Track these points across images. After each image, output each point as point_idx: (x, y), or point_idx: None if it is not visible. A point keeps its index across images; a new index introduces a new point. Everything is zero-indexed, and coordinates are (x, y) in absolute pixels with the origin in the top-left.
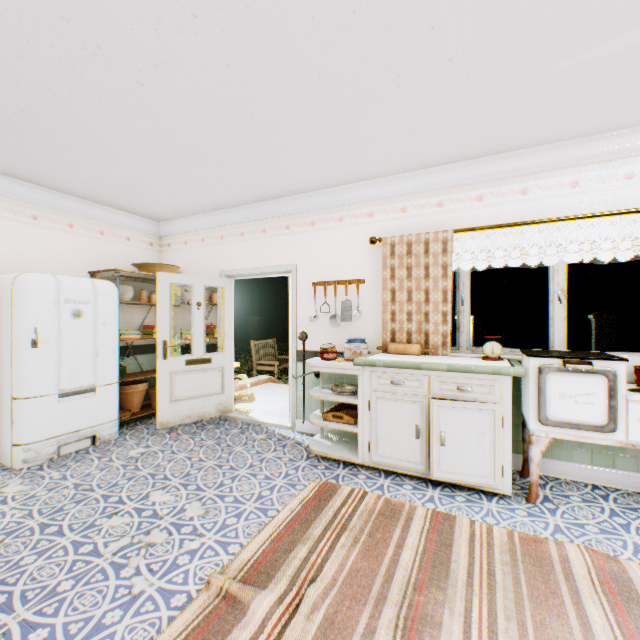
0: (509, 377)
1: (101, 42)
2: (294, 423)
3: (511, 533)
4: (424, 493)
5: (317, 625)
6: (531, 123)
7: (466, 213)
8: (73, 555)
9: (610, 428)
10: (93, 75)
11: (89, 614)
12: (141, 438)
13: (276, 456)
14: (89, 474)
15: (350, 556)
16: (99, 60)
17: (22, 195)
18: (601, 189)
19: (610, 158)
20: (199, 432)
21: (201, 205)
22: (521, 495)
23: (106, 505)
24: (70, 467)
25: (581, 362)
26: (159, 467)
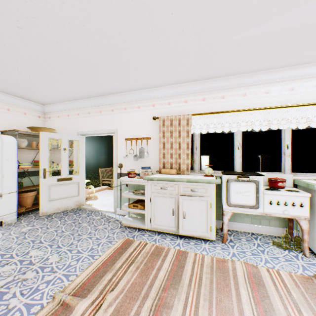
0: (214, 184)
1: None
2: (116, 210)
3: (212, 258)
4: (175, 242)
5: (109, 314)
6: (224, 65)
7: (198, 106)
8: None
9: (256, 206)
10: None
11: None
12: (30, 221)
13: (104, 227)
14: None
15: (133, 276)
16: None
17: None
18: (255, 97)
19: (259, 83)
20: (64, 217)
21: (66, 97)
22: (220, 240)
23: (2, 259)
24: None
25: (245, 177)
26: (38, 236)
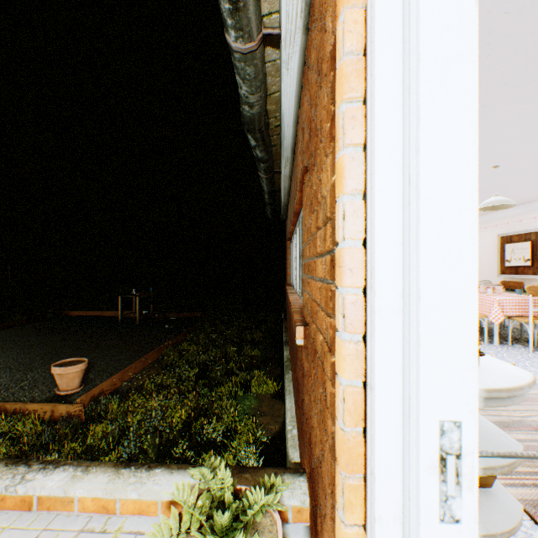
0: None
1: None
2: None
3: None
4: None
5: None
6: None
7: None
8: None
9: None
10: None
11: None
12: None
13: None
14: None
15: None
16: None
17: None
18: None
19: None
20: None
21: None
22: None
23: None
24: None
25: None
26: None
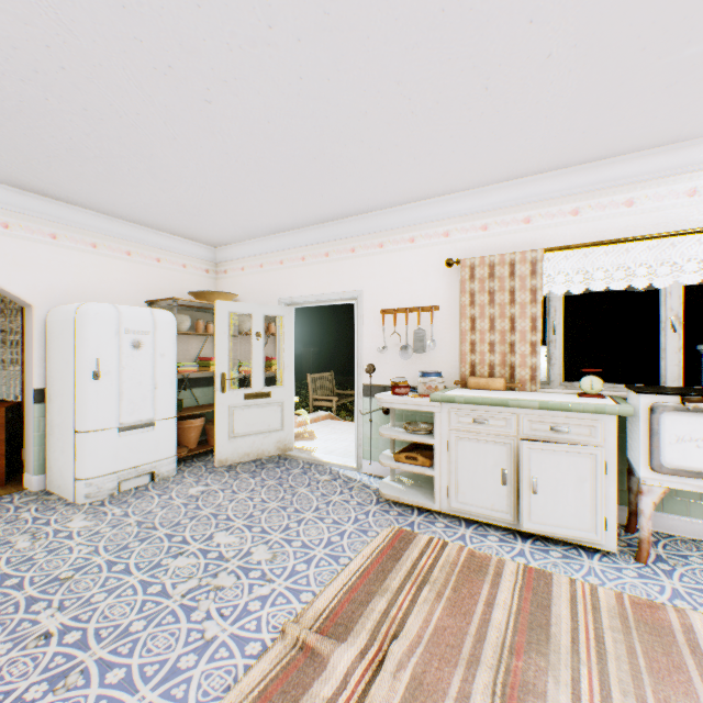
0: (614, 417)
1: (172, 61)
2: (360, 464)
3: (620, 596)
4: (512, 546)
5: (405, 685)
6: (641, 123)
7: (559, 229)
8: (142, 595)
9: None
10: (161, 96)
11: (163, 657)
12: (199, 476)
13: (343, 499)
14: (150, 512)
15: (434, 612)
16: (168, 80)
17: (82, 223)
18: None
19: None
20: (259, 471)
21: (260, 228)
22: (628, 553)
23: (170, 545)
24: (131, 504)
25: None
26: (221, 507)
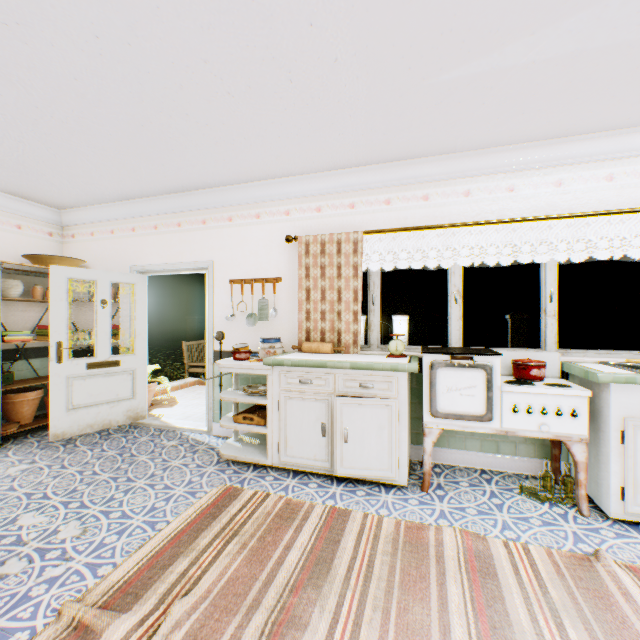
0: (405, 373)
1: None
2: (211, 427)
3: (399, 523)
4: (328, 490)
5: None
6: (426, 133)
7: (376, 215)
8: None
9: (488, 417)
10: None
11: None
12: (27, 453)
13: (183, 463)
14: None
15: (233, 564)
16: None
17: None
18: (489, 199)
19: (495, 171)
20: (101, 442)
21: (106, 193)
22: (418, 485)
23: None
24: None
25: (465, 357)
26: (40, 485)
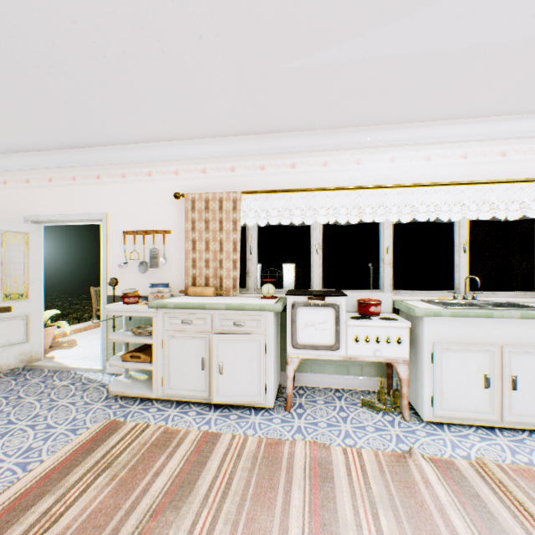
0: (272, 312)
1: None
2: (105, 365)
3: (261, 441)
4: (205, 417)
5: None
6: (289, 111)
7: (253, 179)
8: None
9: (337, 347)
10: None
11: None
12: None
13: (71, 402)
14: None
15: (99, 496)
16: None
17: None
18: (342, 170)
19: (346, 148)
20: None
21: None
22: (283, 405)
23: None
24: None
25: (319, 298)
26: None
